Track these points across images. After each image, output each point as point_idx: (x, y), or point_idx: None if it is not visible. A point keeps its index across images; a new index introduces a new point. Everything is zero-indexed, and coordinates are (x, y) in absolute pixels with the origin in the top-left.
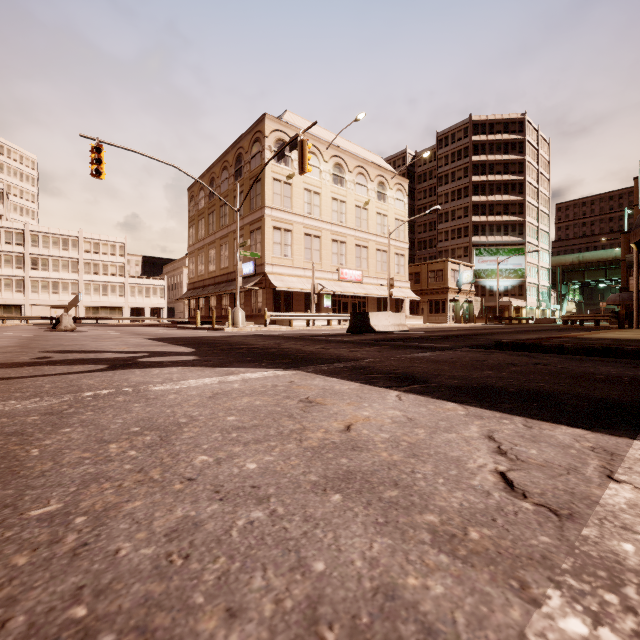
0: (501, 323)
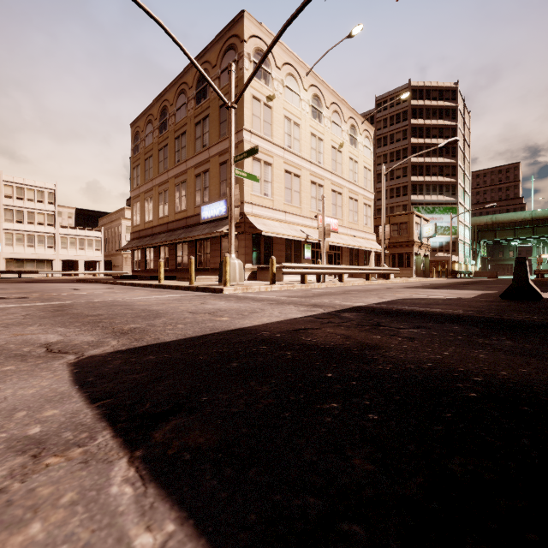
0: (457, 277)
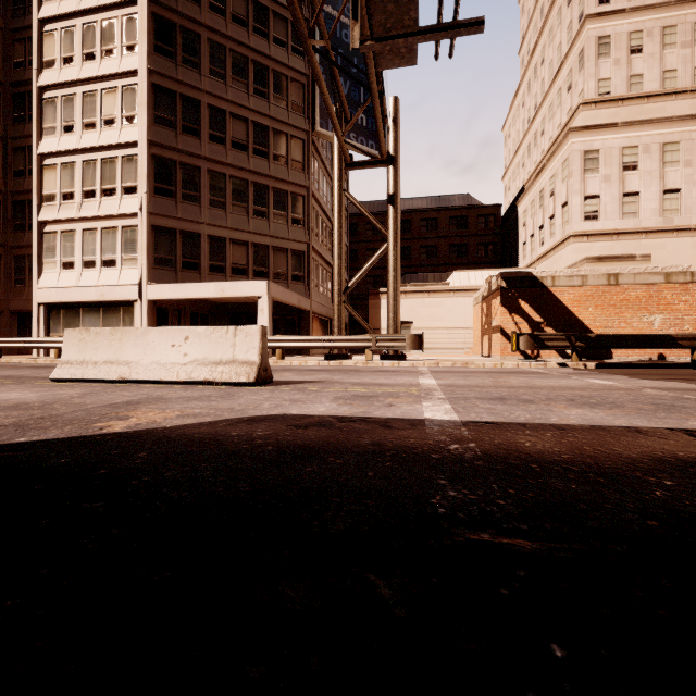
0: None
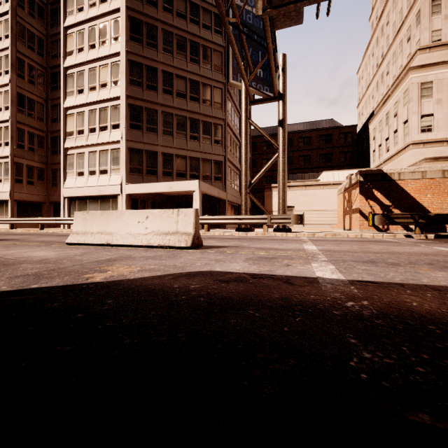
0: None
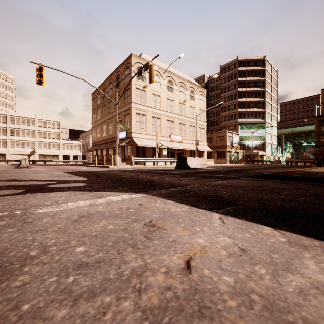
0: (253, 163)
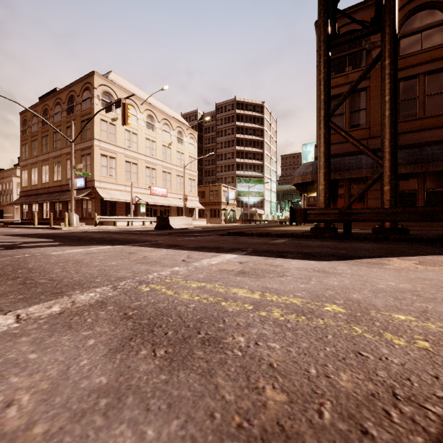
0: (250, 223)
